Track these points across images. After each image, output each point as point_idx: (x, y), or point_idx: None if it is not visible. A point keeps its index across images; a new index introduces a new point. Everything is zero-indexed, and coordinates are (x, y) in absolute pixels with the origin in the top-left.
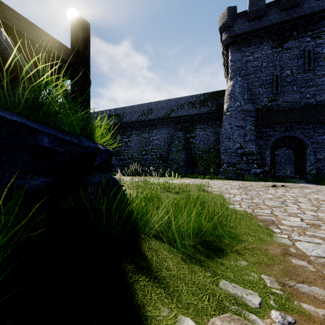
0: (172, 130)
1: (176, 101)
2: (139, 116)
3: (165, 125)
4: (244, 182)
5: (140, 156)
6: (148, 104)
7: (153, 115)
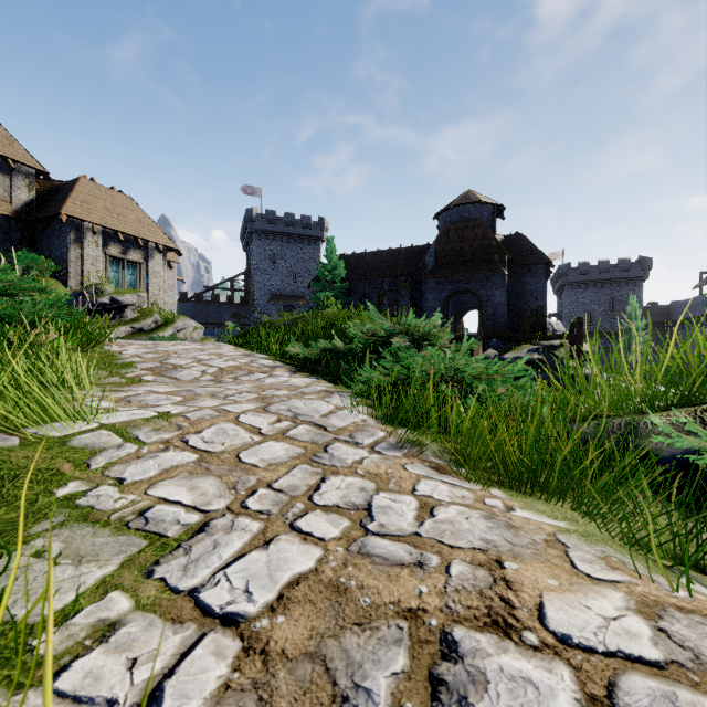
0: None
1: None
2: None
3: None
4: None
5: None
6: None
7: None
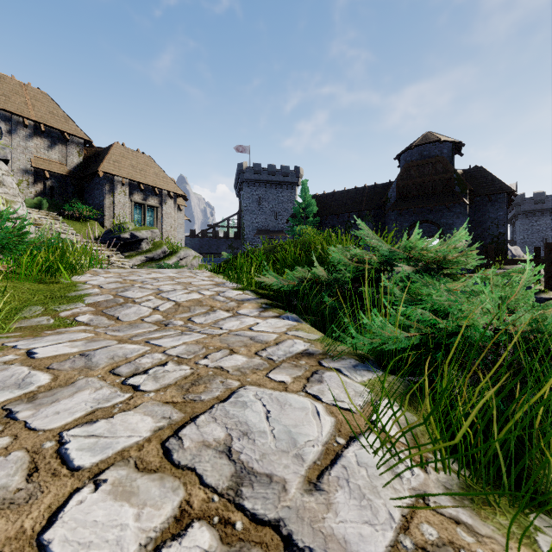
0: None
1: None
2: None
3: None
4: None
5: None
6: None
7: None
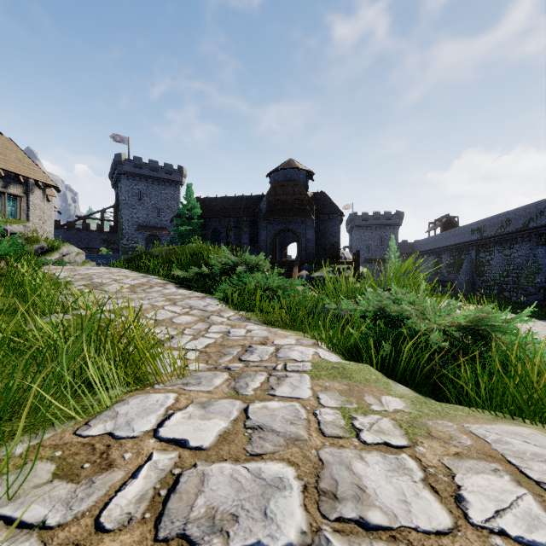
0: (534, 245)
1: (535, 206)
2: (498, 229)
3: (527, 238)
4: (472, 308)
5: (501, 277)
6: (505, 213)
7: (511, 226)
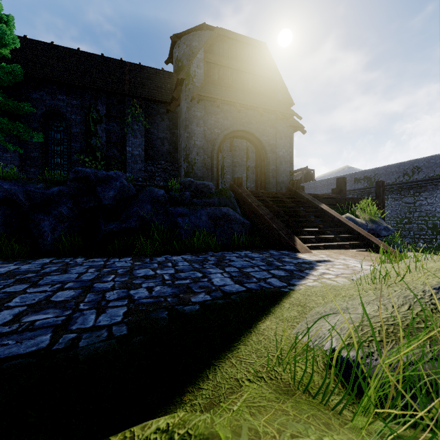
0: None
1: None
2: (399, 177)
3: None
4: None
5: (400, 224)
6: (412, 161)
7: (421, 174)
